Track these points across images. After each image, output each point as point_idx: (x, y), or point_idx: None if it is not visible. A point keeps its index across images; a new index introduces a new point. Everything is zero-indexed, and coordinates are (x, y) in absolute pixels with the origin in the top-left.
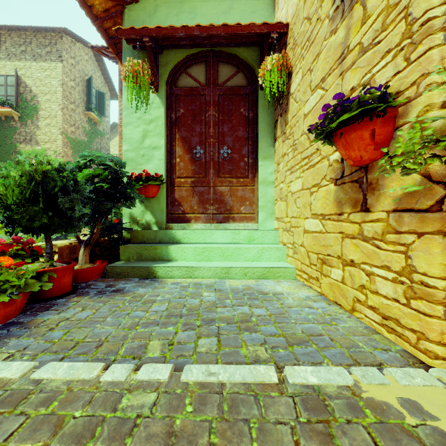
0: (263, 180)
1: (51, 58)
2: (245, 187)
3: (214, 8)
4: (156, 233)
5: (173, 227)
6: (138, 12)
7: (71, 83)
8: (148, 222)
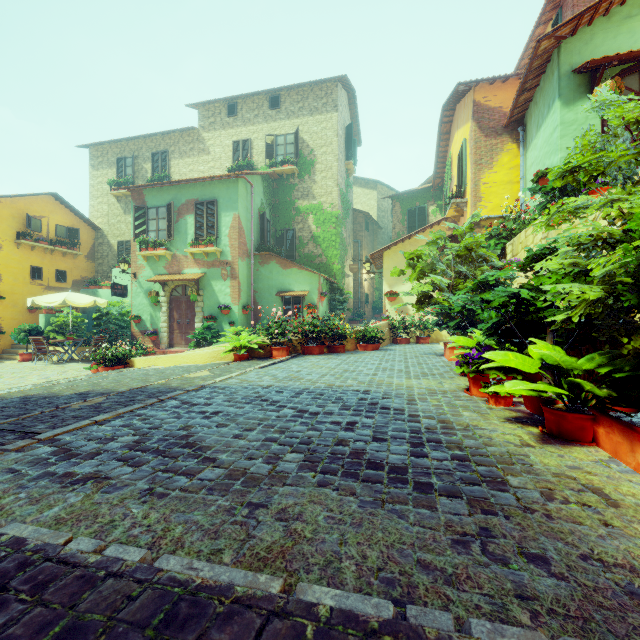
0: None
1: (326, 110)
2: None
3: None
4: None
5: None
6: (574, 44)
7: (340, 132)
8: None
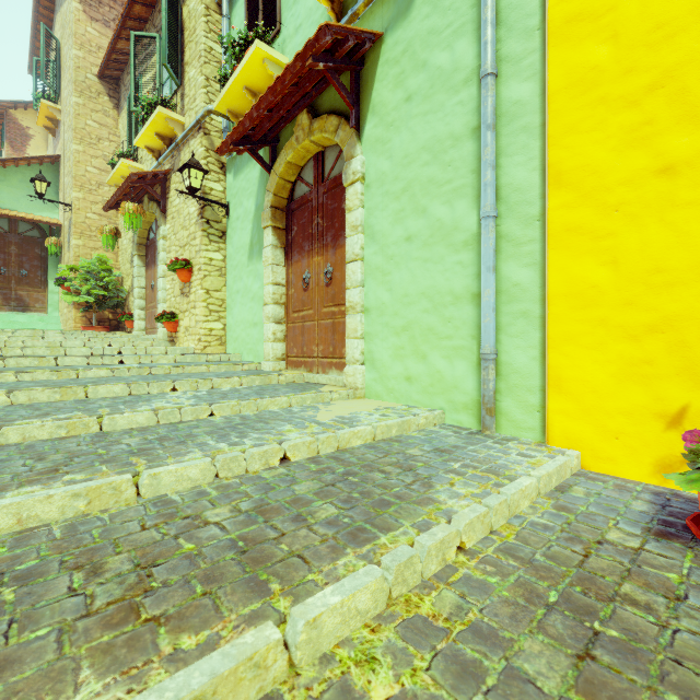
0: (51, 291)
1: None
2: (39, 293)
3: (16, 192)
4: None
5: None
6: None
7: None
8: None
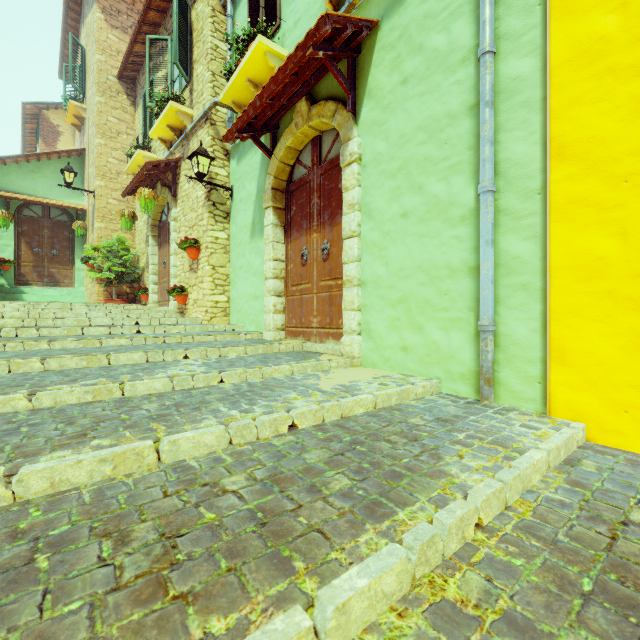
0: (78, 268)
1: None
2: (68, 271)
3: (49, 182)
4: (11, 289)
5: (20, 287)
6: None
7: None
8: (2, 284)
